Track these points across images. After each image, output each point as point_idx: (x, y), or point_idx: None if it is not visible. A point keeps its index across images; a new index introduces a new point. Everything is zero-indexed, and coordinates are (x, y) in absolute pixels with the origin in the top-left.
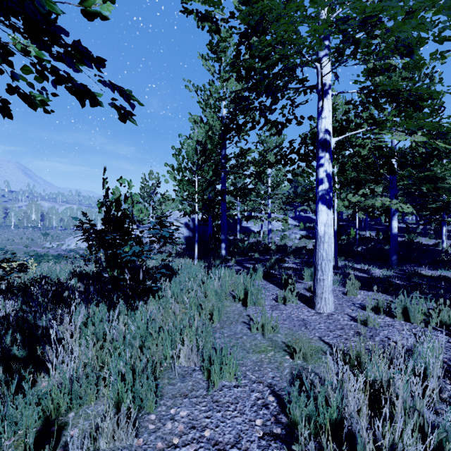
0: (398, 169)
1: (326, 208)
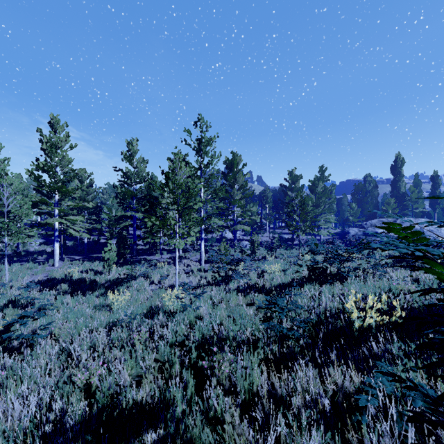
0: (109, 198)
1: (57, 243)
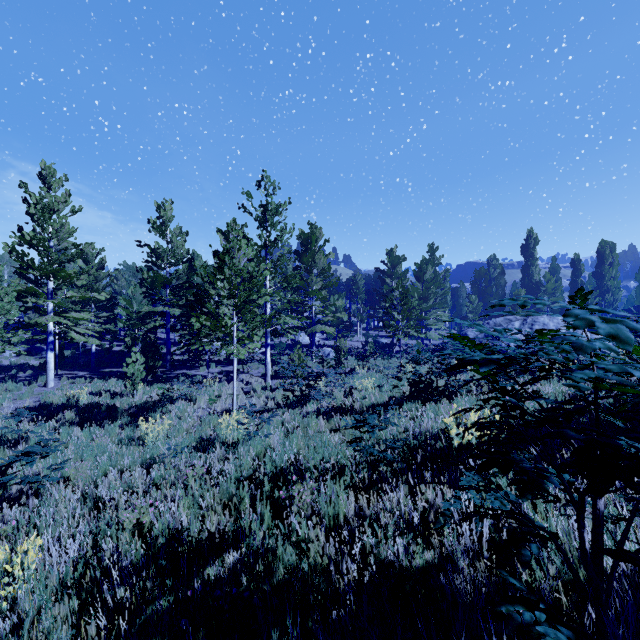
0: (126, 286)
1: (52, 352)
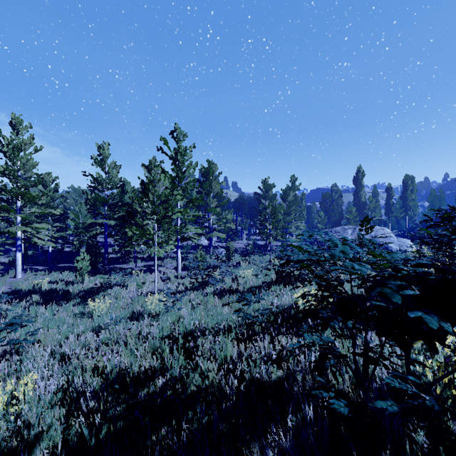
0: (73, 203)
1: (19, 252)
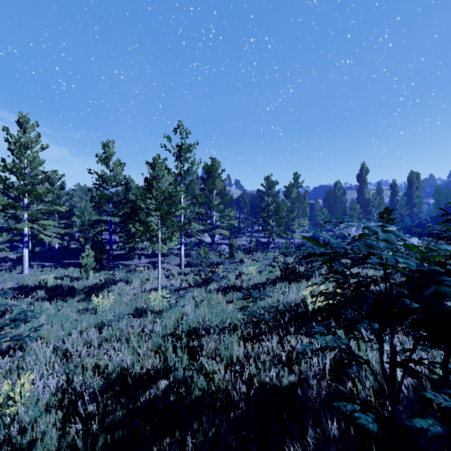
0: (79, 201)
1: (26, 249)
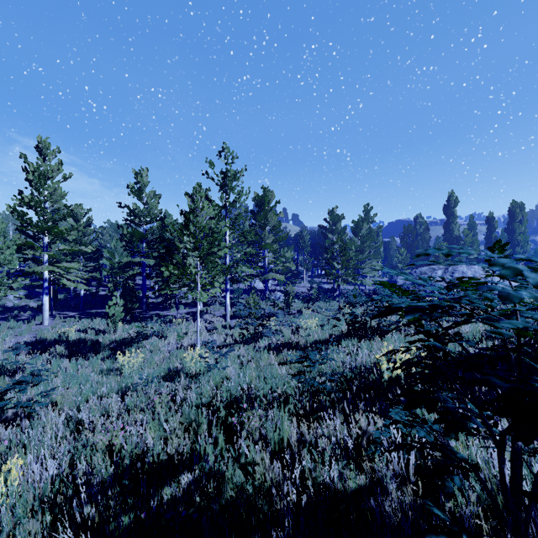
0: (110, 240)
1: (47, 296)
